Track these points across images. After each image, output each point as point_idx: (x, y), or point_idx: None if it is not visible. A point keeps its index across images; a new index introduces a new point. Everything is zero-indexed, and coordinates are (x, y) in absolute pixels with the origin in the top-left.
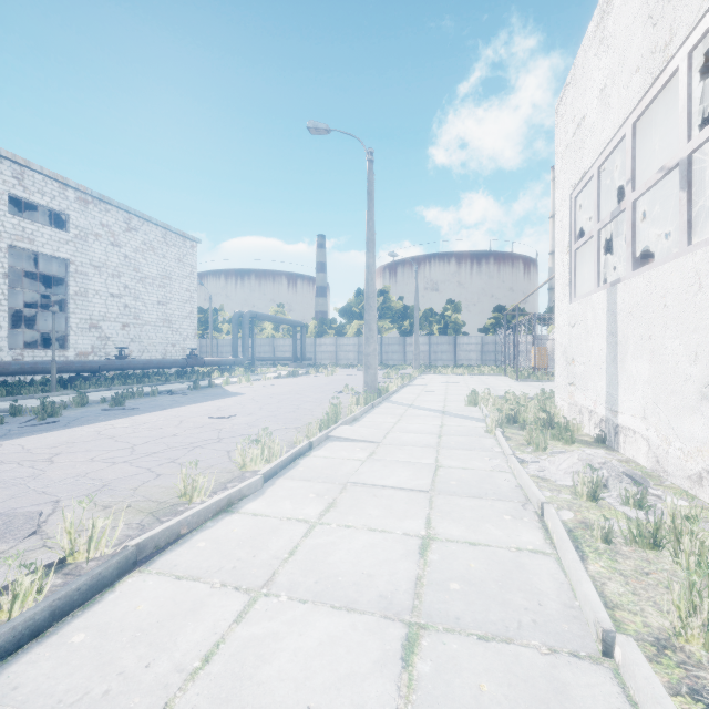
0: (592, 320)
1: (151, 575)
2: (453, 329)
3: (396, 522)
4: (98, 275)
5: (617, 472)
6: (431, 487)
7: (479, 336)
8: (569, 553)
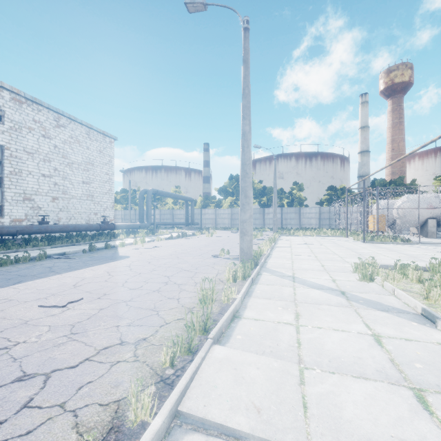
0: None
1: None
2: (298, 203)
3: None
4: (30, 159)
5: None
6: None
7: (317, 207)
8: None
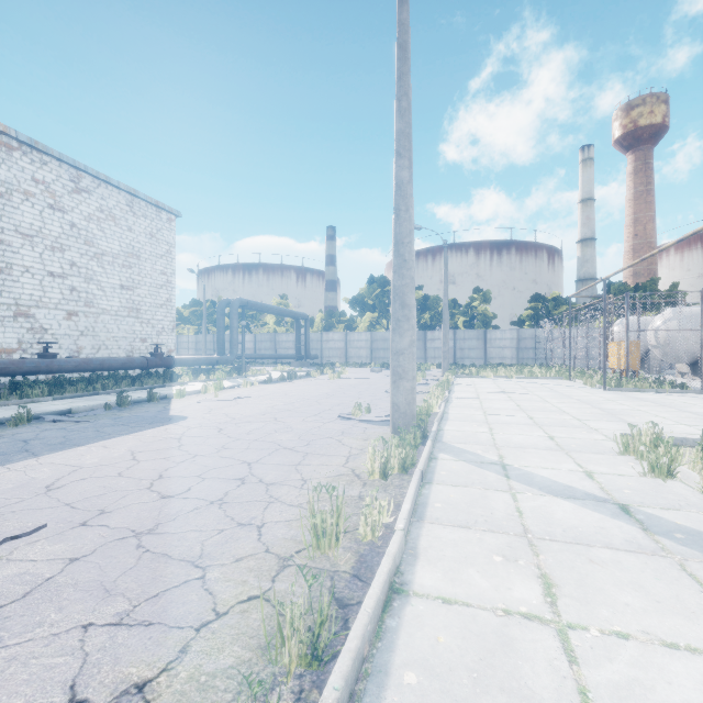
0: None
1: None
2: (482, 322)
3: None
4: (28, 246)
5: None
6: None
7: (514, 329)
8: None
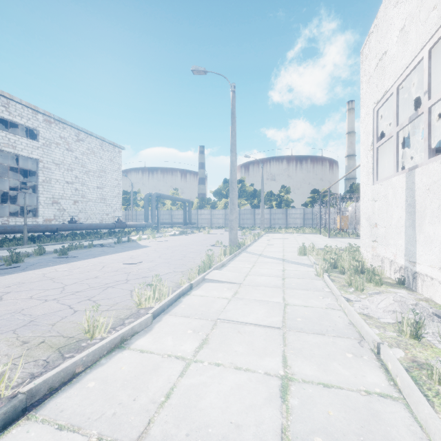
0: (392, 196)
1: (36, 424)
2: (285, 204)
3: (257, 360)
4: (58, 169)
5: (428, 312)
6: (282, 324)
7: (302, 208)
8: (424, 406)
